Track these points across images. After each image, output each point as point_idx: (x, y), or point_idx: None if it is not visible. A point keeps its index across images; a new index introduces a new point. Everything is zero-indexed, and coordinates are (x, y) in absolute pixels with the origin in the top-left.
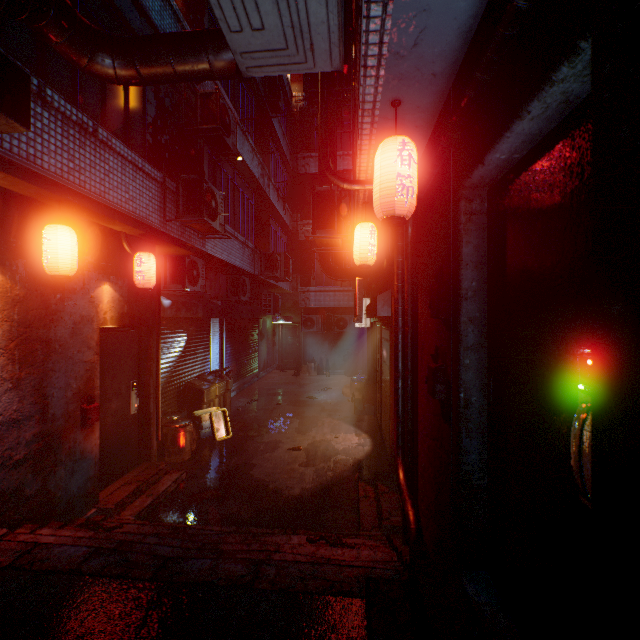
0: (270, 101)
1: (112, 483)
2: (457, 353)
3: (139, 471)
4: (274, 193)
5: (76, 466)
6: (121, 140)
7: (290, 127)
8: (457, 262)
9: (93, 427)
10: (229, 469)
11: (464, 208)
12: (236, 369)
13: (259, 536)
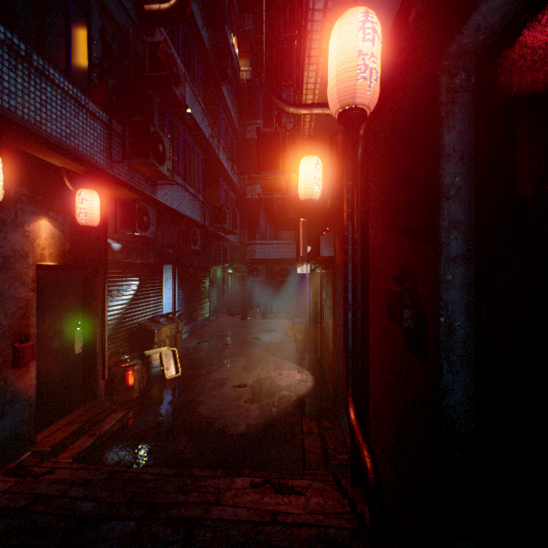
0: (219, 69)
1: (53, 424)
2: (436, 267)
3: (83, 410)
4: (223, 154)
5: (6, 408)
6: (62, 74)
7: (238, 98)
8: (436, 153)
9: (28, 367)
10: (176, 406)
11: (445, 84)
12: (188, 313)
13: (200, 479)
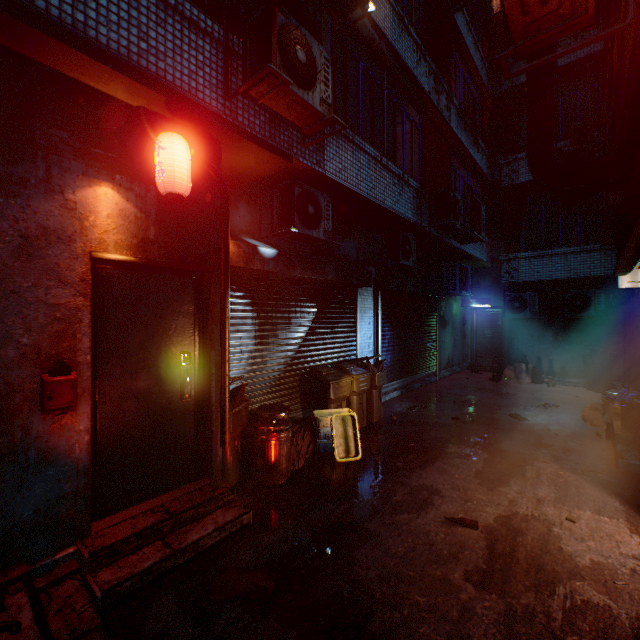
0: None
1: (139, 502)
2: None
3: (186, 491)
4: (458, 121)
5: (29, 474)
6: None
7: (487, 39)
8: None
9: (73, 413)
10: (322, 528)
11: None
12: (400, 361)
13: None
